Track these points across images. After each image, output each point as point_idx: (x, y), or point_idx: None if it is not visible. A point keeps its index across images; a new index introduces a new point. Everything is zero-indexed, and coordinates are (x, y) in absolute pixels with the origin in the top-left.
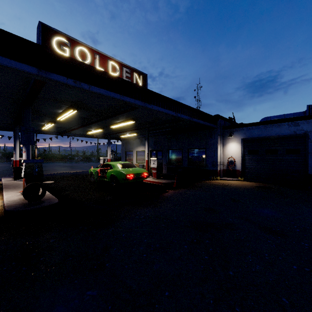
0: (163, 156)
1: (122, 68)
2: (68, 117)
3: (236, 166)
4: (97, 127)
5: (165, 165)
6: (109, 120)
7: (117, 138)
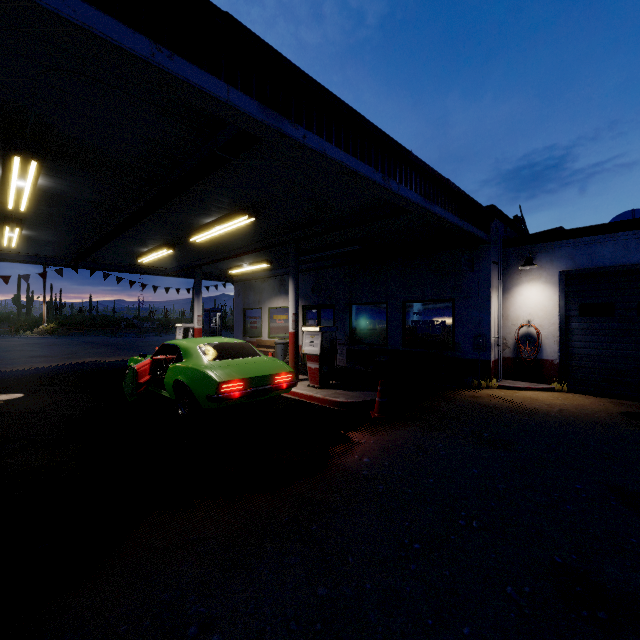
0: (337, 322)
1: None
2: (47, 200)
3: (542, 351)
4: (158, 242)
5: (342, 345)
6: (179, 216)
7: (223, 278)
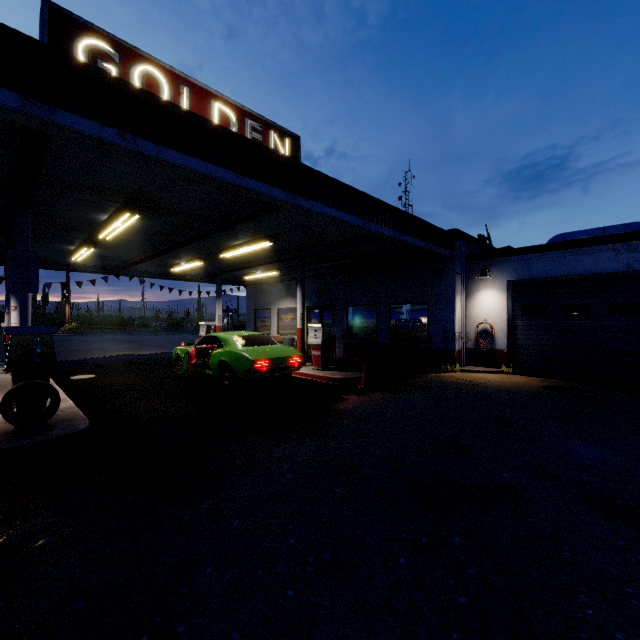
0: (335, 320)
1: (243, 121)
2: (125, 232)
3: (495, 343)
4: (192, 256)
5: (340, 339)
6: (216, 240)
7: (236, 282)
